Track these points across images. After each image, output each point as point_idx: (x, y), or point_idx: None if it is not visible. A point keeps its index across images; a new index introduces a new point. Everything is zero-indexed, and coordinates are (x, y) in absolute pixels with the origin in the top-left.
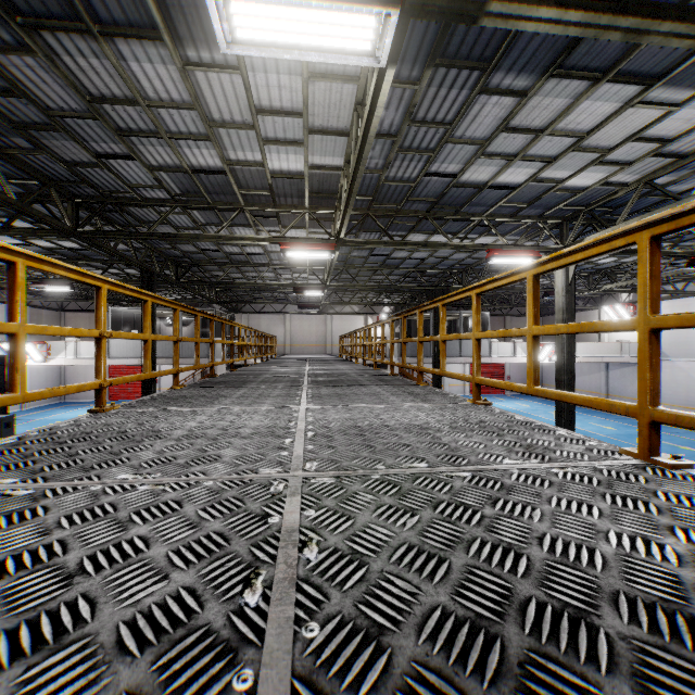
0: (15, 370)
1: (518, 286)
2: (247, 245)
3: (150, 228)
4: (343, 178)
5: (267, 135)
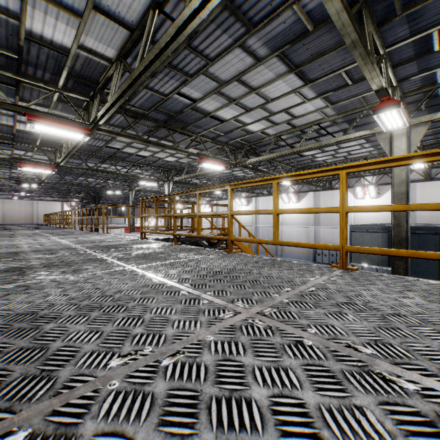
0: None
1: (139, 194)
2: None
3: None
4: None
5: (17, 156)
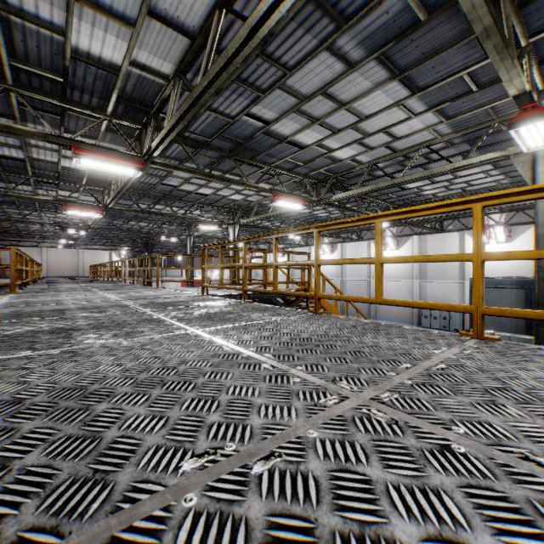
0: (28, 275)
1: (198, 241)
2: (29, 216)
3: None
4: None
5: (61, 198)
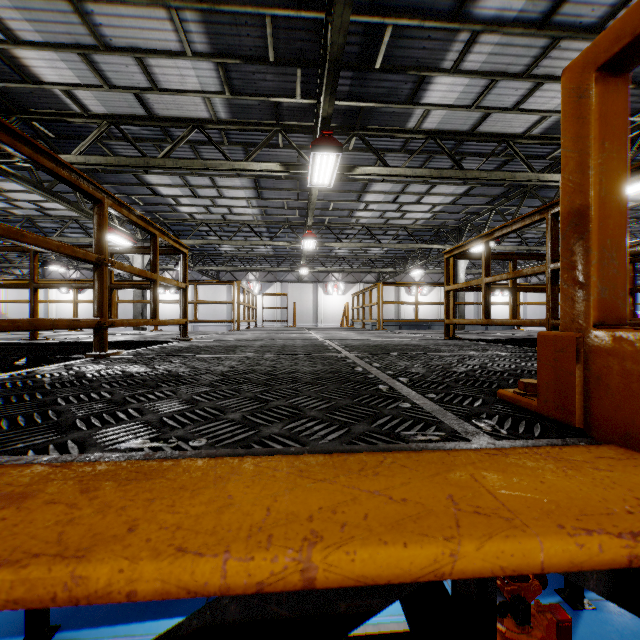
0: None
1: None
2: None
3: None
4: None
5: None
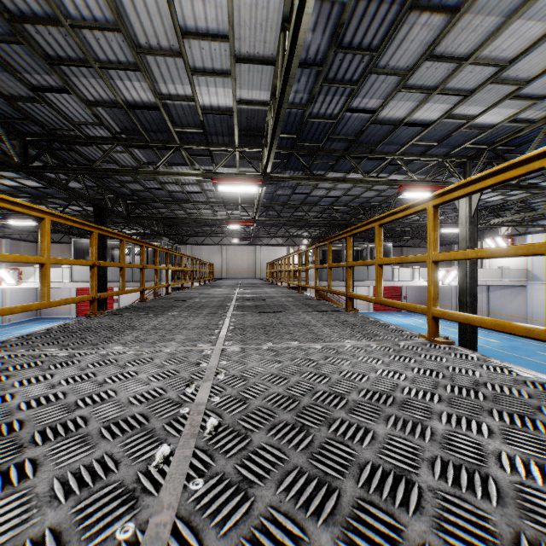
0: None
1: (415, 221)
2: (186, 184)
3: (93, 164)
4: (270, 112)
5: (195, 64)
